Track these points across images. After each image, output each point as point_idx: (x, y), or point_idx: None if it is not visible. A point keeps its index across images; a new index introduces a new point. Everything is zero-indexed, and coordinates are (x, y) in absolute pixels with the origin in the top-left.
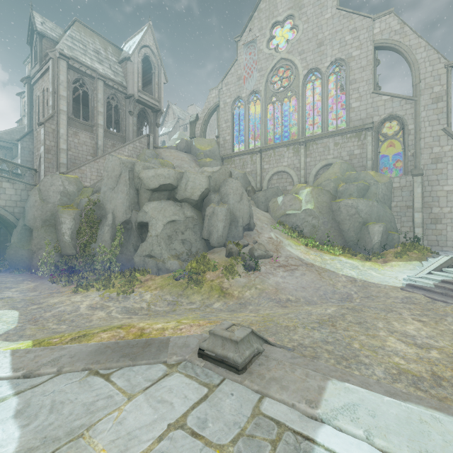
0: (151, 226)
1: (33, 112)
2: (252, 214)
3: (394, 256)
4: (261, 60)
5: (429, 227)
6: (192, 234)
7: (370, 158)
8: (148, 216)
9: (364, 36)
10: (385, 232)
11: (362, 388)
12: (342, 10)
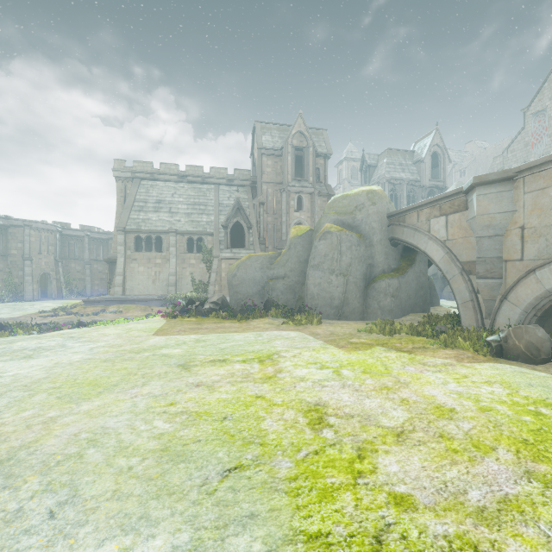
0: None
1: None
2: None
3: None
4: (551, 126)
5: None
6: None
7: None
8: None
9: None
10: None
11: None
12: None
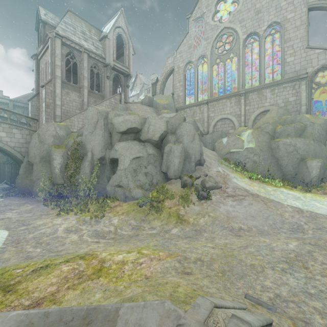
0: (120, 162)
1: (39, 79)
2: (202, 152)
3: None
4: (207, 31)
5: None
6: (153, 168)
7: (304, 104)
8: (118, 153)
9: (298, 0)
10: (322, 167)
11: None
12: None
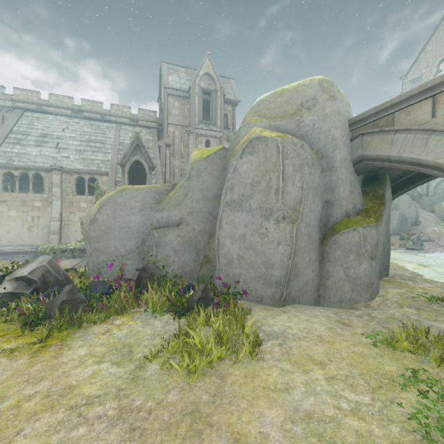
0: None
1: None
2: (418, 215)
3: None
4: None
5: None
6: None
7: None
8: None
9: None
10: None
11: None
12: None
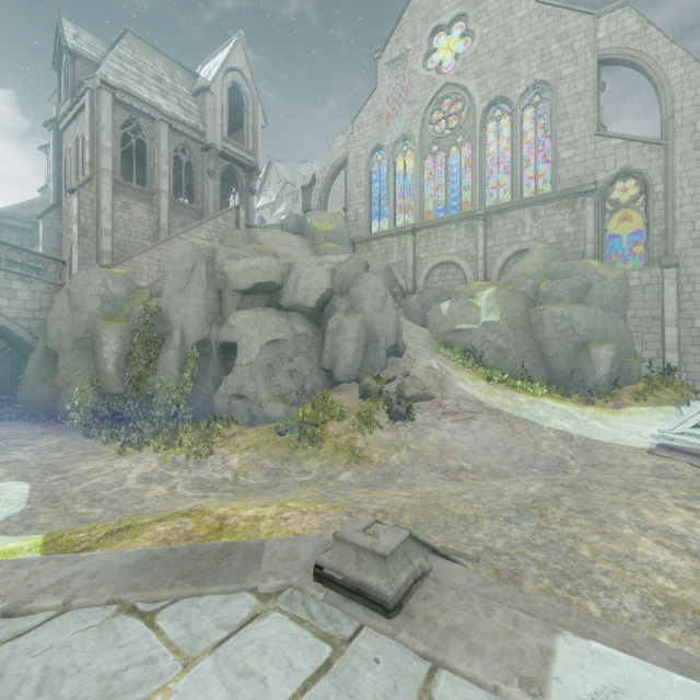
0: (241, 349)
1: (62, 173)
2: (401, 330)
3: (633, 398)
4: (414, 87)
5: (690, 351)
6: (306, 362)
7: (591, 240)
8: (236, 333)
9: (580, 44)
10: (617, 359)
11: (624, 654)
12: (544, 4)
